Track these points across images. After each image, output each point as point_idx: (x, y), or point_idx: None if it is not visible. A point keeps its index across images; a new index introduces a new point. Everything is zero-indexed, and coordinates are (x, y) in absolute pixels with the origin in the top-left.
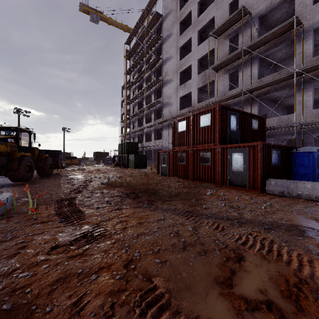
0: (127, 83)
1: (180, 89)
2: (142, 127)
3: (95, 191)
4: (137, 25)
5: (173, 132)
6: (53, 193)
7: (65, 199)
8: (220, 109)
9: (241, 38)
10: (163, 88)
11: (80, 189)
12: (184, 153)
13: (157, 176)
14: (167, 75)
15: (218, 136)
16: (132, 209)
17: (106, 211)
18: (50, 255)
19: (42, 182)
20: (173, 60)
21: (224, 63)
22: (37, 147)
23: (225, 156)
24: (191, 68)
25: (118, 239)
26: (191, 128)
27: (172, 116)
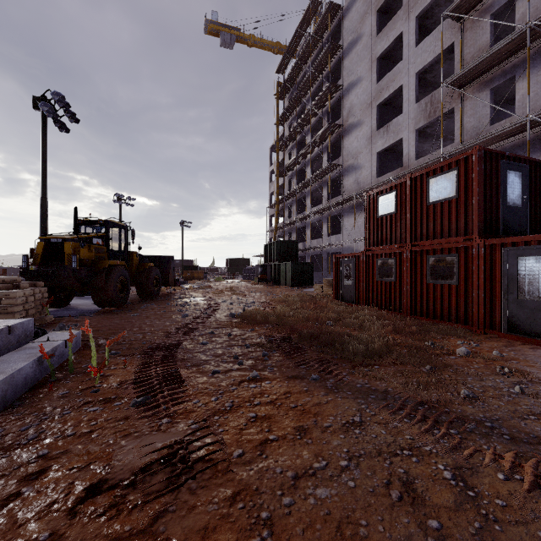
0: (280, 140)
1: (378, 137)
2: (306, 214)
3: (219, 330)
4: (297, 36)
5: (366, 218)
6: (148, 330)
7: (161, 347)
8: (481, 158)
9: (524, 6)
10: (343, 141)
11: (193, 325)
12: (392, 258)
13: (334, 304)
14: (351, 114)
15: (477, 219)
16: (284, 381)
17: (230, 383)
18: (74, 519)
19: (141, 308)
20: (364, 85)
21: (479, 68)
22: (136, 252)
23: (495, 265)
24: (401, 93)
25: (244, 487)
26: (408, 206)
27: (361, 190)
